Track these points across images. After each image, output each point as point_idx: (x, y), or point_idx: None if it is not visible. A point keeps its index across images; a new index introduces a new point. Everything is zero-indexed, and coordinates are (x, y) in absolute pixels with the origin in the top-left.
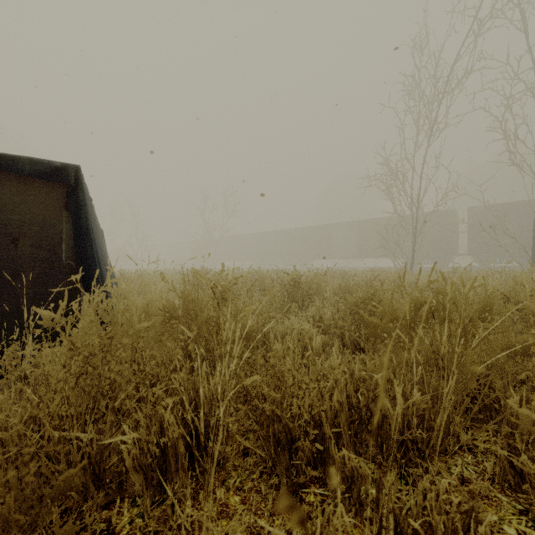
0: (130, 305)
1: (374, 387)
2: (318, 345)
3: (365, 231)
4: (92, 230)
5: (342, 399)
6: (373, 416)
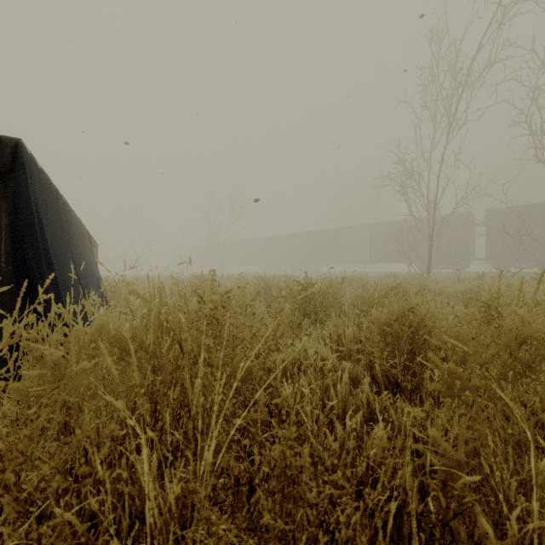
0: (68, 334)
1: (450, 480)
2: (344, 387)
3: (377, 235)
4: (41, 226)
5: (416, 544)
6: (456, 543)
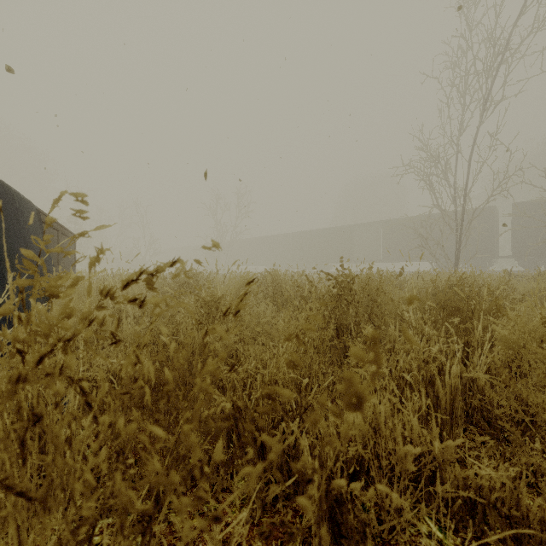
0: None
1: None
2: None
3: (391, 232)
4: None
5: None
6: None
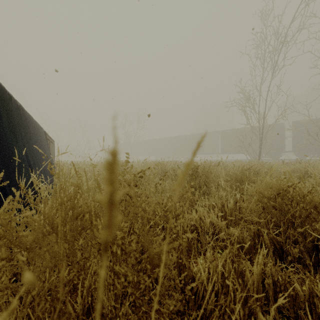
0: None
1: None
2: (258, 269)
3: (225, 137)
4: None
5: None
6: None
